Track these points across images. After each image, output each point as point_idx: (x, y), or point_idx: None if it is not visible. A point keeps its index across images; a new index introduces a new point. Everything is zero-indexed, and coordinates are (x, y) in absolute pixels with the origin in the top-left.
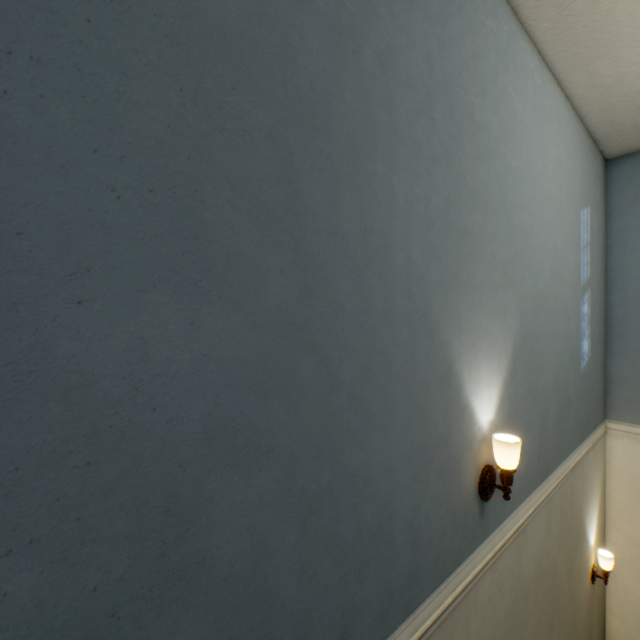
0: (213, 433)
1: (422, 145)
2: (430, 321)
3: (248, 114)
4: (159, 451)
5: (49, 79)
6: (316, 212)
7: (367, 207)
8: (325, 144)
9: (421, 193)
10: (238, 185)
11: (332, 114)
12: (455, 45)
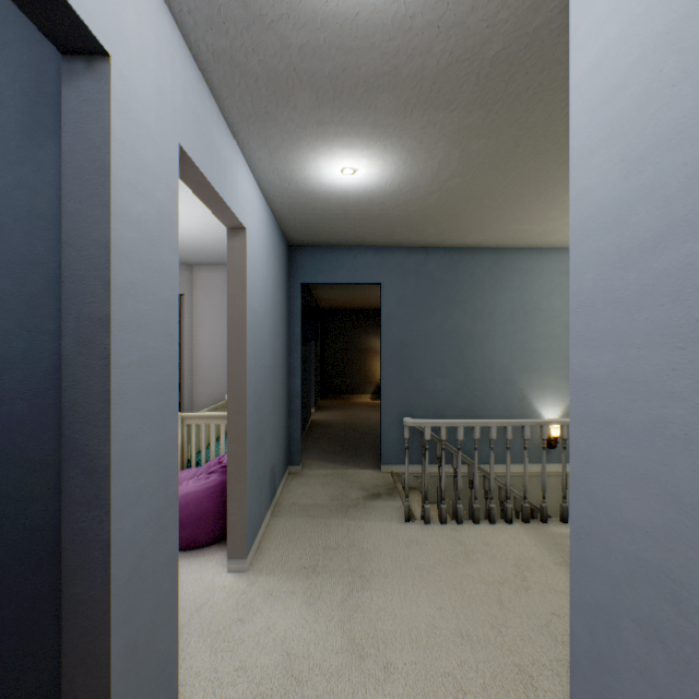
0: (446, 400)
1: (508, 330)
2: (512, 381)
3: (452, 344)
4: (438, 401)
5: (425, 351)
6: (468, 358)
7: (484, 353)
8: (471, 343)
9: (508, 344)
10: (450, 357)
11: (473, 335)
12: (527, 290)
